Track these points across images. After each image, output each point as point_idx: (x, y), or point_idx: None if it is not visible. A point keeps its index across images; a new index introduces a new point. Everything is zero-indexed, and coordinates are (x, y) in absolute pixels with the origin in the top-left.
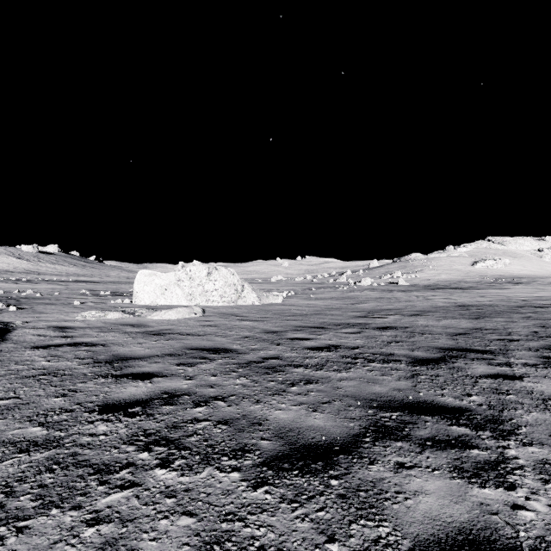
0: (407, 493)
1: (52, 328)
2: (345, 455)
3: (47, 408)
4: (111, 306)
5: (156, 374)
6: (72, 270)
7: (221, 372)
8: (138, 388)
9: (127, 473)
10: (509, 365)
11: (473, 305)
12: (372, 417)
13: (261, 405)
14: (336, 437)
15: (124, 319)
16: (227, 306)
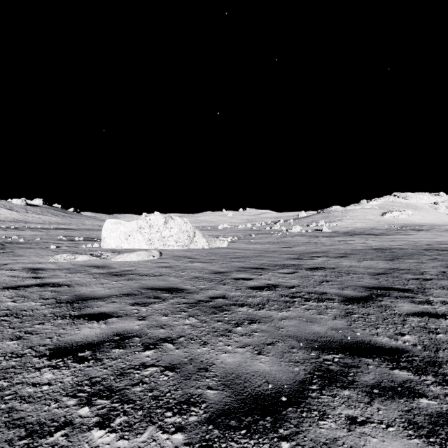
0: None
1: (26, 269)
2: (294, 408)
3: None
4: (82, 250)
5: (111, 315)
6: (54, 220)
7: (172, 312)
8: (92, 330)
9: (62, 435)
10: (429, 303)
11: (387, 248)
12: (315, 360)
13: (208, 348)
14: (282, 385)
15: (91, 261)
16: (181, 249)
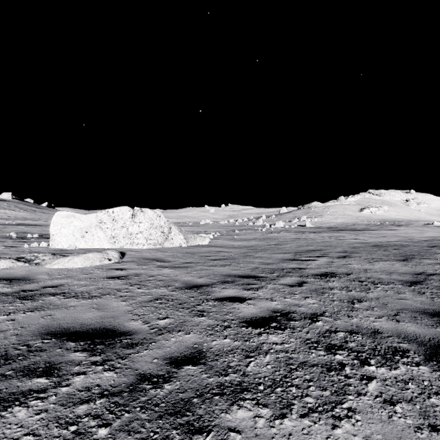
0: None
1: None
2: None
3: None
4: (18, 251)
5: None
6: (21, 215)
7: None
8: None
9: None
10: None
11: (386, 245)
12: None
13: None
14: None
15: (11, 270)
16: (153, 248)
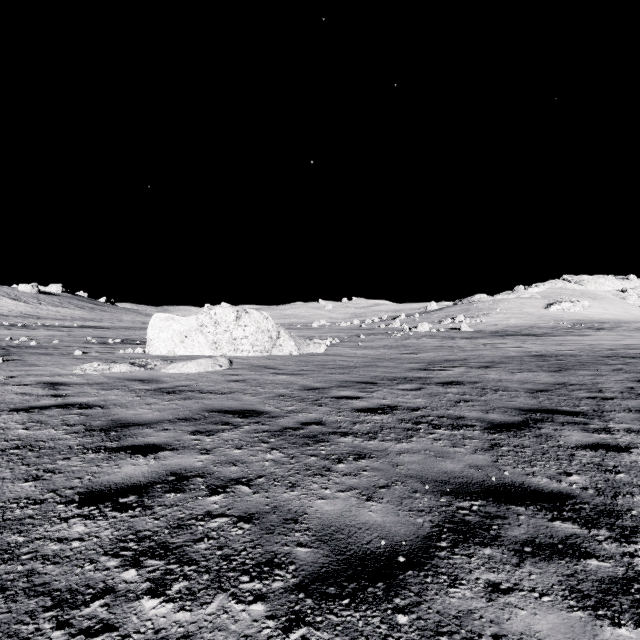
0: (510, 638)
1: (41, 384)
2: (415, 571)
3: (9, 498)
4: (119, 357)
5: (163, 447)
6: (78, 314)
7: (248, 443)
8: (136, 467)
9: (101, 606)
10: (609, 431)
11: (552, 354)
12: (446, 508)
13: (298, 492)
14: (400, 541)
15: (133, 373)
16: (260, 356)
